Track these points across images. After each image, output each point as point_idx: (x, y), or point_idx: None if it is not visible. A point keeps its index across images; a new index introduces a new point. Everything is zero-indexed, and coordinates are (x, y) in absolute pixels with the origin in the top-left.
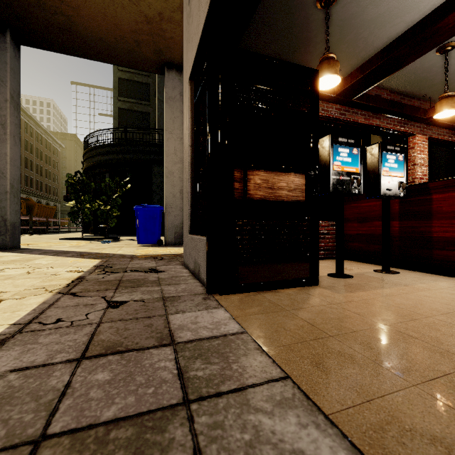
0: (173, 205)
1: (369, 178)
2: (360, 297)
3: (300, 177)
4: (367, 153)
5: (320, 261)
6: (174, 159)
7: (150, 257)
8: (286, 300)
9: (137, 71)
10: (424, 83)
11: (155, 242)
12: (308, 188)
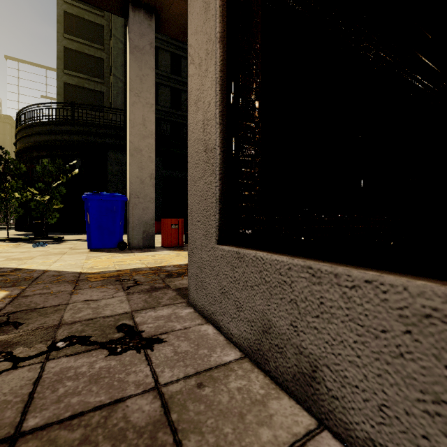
0: (140, 194)
1: None
2: None
3: None
4: None
5: None
6: (142, 132)
7: (111, 279)
8: None
9: (88, 42)
10: None
11: (114, 245)
12: None
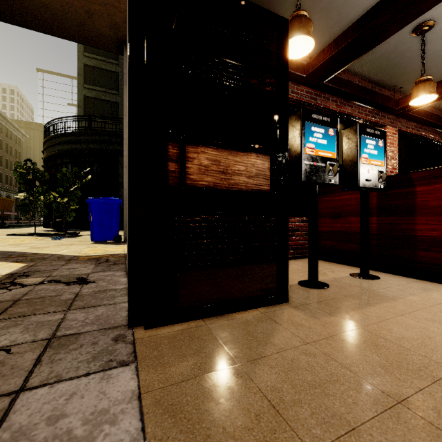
0: None
1: (346, 166)
2: (345, 325)
3: (264, 159)
4: (344, 137)
5: (289, 262)
6: None
7: (93, 259)
8: (241, 337)
9: (104, 58)
10: (396, 71)
11: (112, 239)
12: (274, 173)
